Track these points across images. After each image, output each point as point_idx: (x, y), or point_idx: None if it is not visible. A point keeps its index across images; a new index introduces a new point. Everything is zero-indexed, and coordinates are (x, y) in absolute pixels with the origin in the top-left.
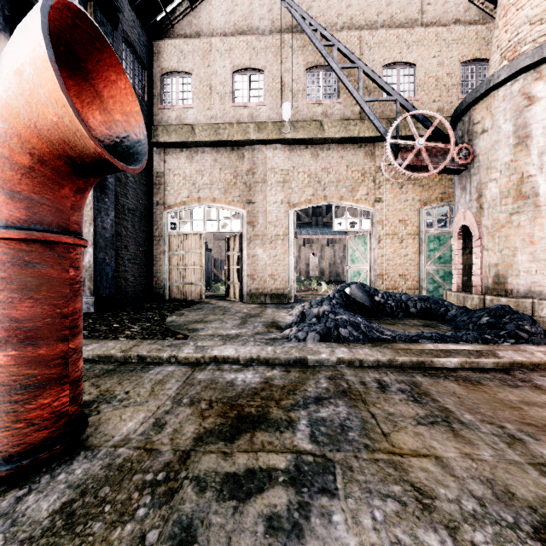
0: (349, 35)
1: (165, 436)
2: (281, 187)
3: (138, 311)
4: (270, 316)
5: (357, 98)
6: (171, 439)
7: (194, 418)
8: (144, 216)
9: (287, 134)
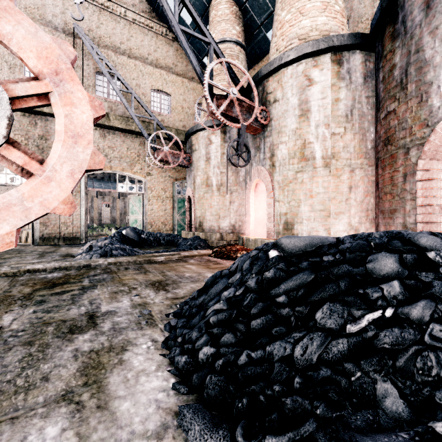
0: (129, 60)
1: (15, 293)
2: None
3: None
4: (64, 252)
5: (131, 112)
6: (19, 293)
7: (28, 287)
8: None
9: None
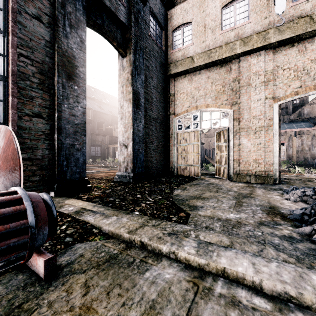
0: None
1: None
2: (265, 86)
3: (156, 184)
4: (263, 199)
5: None
6: None
7: None
8: (162, 122)
9: (272, 39)
